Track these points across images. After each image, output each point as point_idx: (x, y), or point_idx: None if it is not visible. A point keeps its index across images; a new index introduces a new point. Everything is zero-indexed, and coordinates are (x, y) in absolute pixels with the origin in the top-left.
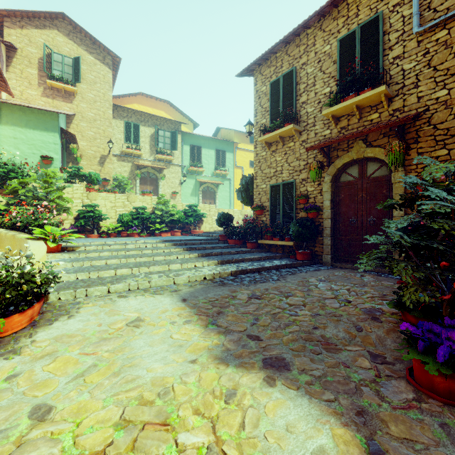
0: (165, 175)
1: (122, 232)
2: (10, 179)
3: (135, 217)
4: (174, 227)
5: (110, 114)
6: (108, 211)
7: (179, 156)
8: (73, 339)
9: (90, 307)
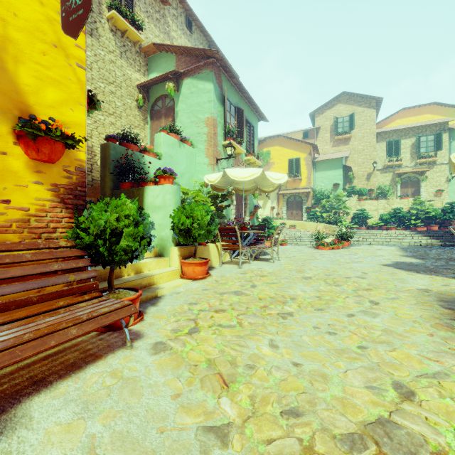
0: (426, 177)
1: (382, 226)
2: (320, 199)
3: (392, 215)
4: (431, 222)
5: (374, 141)
6: (372, 212)
7: (445, 154)
8: (360, 249)
9: (364, 245)
